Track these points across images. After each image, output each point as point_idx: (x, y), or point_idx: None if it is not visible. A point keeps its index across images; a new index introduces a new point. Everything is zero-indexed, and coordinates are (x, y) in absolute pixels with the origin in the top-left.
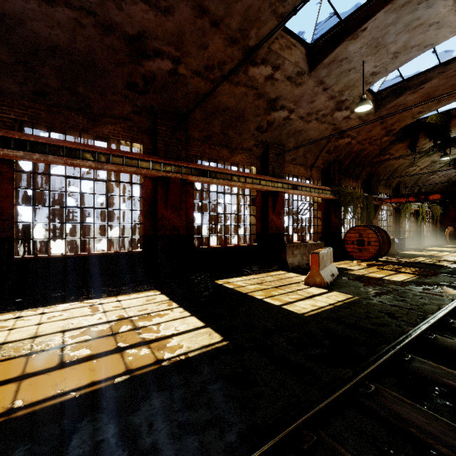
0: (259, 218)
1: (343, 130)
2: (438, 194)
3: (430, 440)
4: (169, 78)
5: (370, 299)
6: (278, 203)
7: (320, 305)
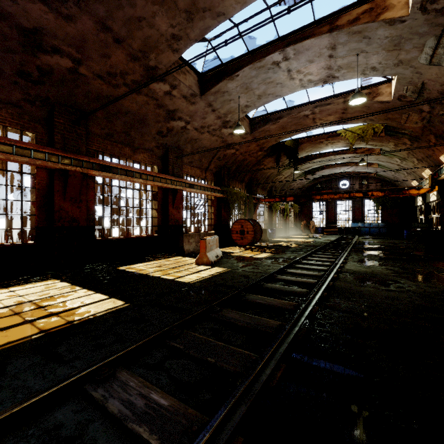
0: (160, 211)
1: (225, 146)
2: (292, 197)
3: (237, 322)
4: (69, 75)
5: (237, 269)
6: (177, 199)
7: (203, 276)
